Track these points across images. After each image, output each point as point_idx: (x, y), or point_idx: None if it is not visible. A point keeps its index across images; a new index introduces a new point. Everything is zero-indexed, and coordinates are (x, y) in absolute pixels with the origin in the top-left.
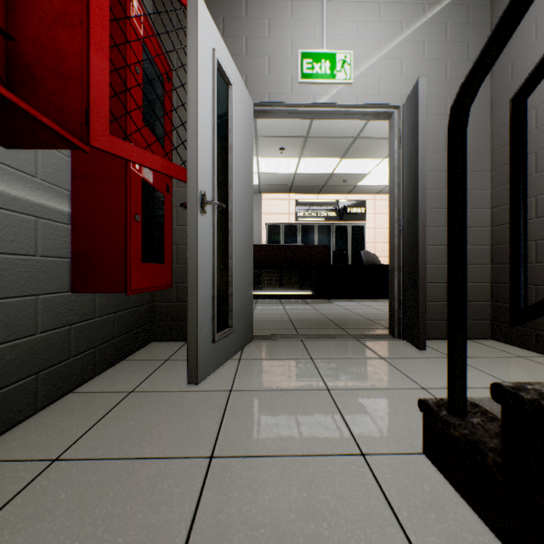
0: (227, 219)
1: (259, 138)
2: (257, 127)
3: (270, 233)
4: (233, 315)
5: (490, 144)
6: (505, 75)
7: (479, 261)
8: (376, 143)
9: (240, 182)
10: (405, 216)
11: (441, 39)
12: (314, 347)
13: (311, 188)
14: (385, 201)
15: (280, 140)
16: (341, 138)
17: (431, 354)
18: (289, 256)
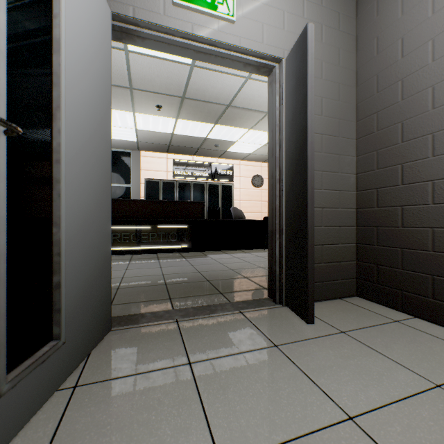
0: (50, 161)
1: (135, 90)
2: (132, 78)
3: (149, 188)
4: (62, 318)
5: (355, 113)
6: (370, 49)
7: (348, 223)
8: (244, 113)
9: (84, 109)
10: (287, 176)
11: (318, 2)
12: (192, 333)
13: (187, 149)
14: (248, 166)
15: (156, 97)
16: (215, 104)
17: (321, 328)
18: (166, 211)
